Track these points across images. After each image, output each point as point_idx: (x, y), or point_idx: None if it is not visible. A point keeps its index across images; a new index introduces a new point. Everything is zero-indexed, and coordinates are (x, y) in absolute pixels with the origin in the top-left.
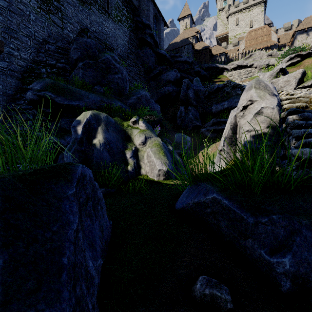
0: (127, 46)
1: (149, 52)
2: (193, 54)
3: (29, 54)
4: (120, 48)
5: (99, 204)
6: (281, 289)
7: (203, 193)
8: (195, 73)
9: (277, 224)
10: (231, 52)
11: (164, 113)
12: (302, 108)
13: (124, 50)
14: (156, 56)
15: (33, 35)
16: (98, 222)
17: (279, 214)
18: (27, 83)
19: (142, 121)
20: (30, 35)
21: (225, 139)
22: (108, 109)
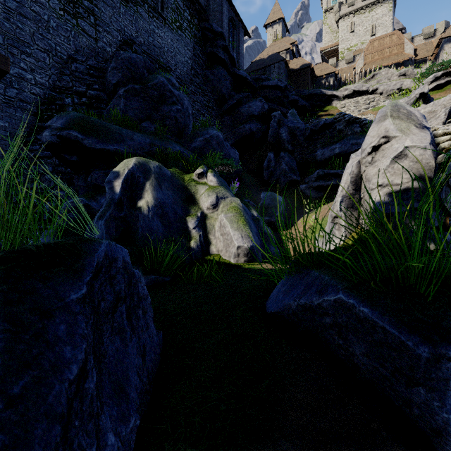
0: (190, 64)
1: (223, 73)
2: (286, 76)
3: (49, 78)
4: (179, 68)
5: (140, 306)
6: None
7: (315, 289)
8: (290, 104)
9: None
10: (344, 72)
11: (244, 162)
12: None
13: (185, 71)
14: (233, 80)
15: (54, 49)
16: (137, 340)
17: None
18: (45, 119)
19: (212, 173)
20: (50, 50)
21: (343, 199)
22: (162, 156)
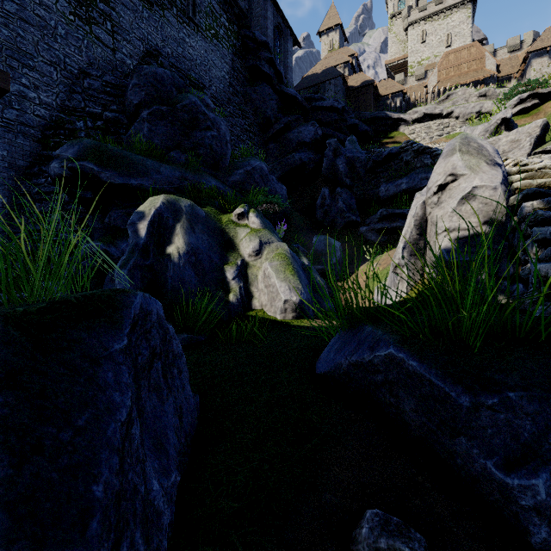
0: (228, 80)
1: (268, 91)
2: (345, 95)
3: (56, 96)
4: (215, 85)
5: (175, 365)
6: (530, 540)
7: (367, 345)
8: (349, 129)
9: (517, 409)
10: (413, 91)
11: (294, 199)
12: (550, 188)
13: (222, 88)
14: (280, 99)
15: (63, 62)
16: (173, 399)
17: (521, 389)
18: (52, 146)
19: (255, 213)
20: (58, 63)
21: (405, 246)
22: (195, 192)
